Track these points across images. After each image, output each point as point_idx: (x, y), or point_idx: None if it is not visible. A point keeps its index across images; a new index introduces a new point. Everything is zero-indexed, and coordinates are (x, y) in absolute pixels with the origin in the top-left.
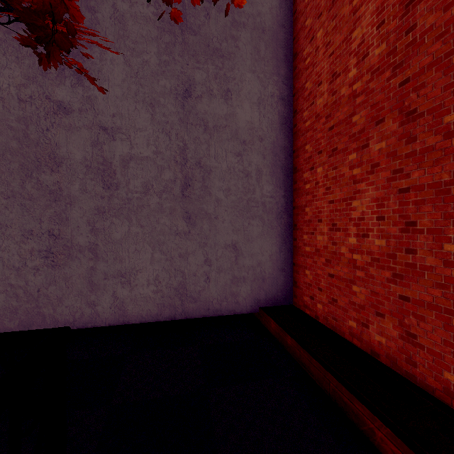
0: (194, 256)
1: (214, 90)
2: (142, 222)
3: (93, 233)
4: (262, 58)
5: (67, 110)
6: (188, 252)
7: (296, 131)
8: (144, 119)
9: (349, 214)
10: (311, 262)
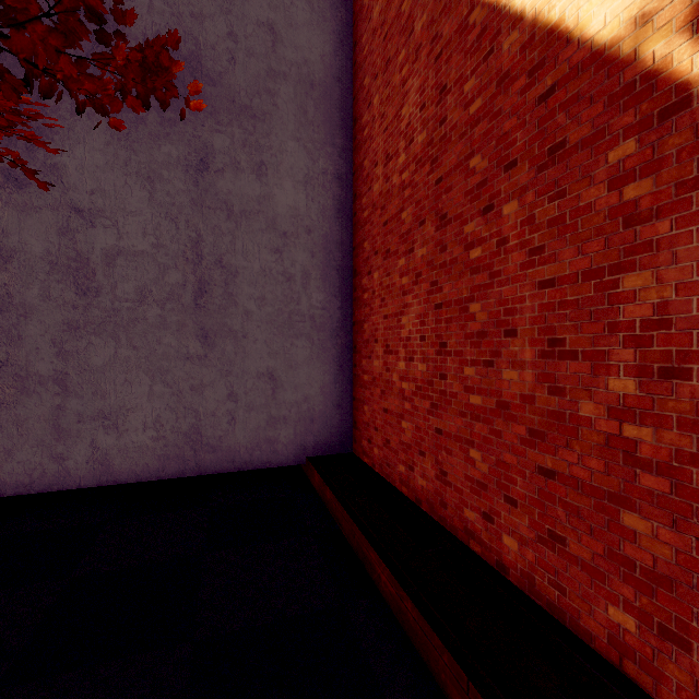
0: (213, 389)
1: (242, 162)
2: (136, 342)
3: (62, 358)
4: (311, 122)
5: (19, 182)
6: (204, 383)
7: (356, 222)
8: (138, 199)
9: (399, 333)
10: (369, 395)
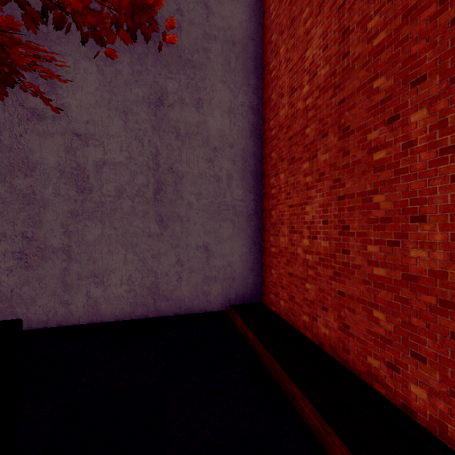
0: (167, 257)
1: (186, 99)
2: (116, 224)
3: (67, 235)
4: (233, 69)
5: (40, 117)
6: (160, 253)
7: (265, 139)
8: (117, 126)
9: (303, 218)
10: (276, 262)
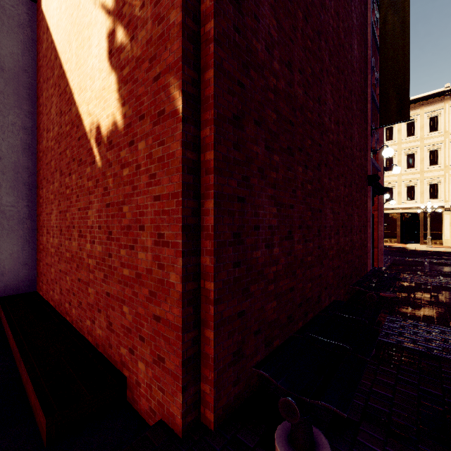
0: None
1: None
2: None
3: None
4: (2, 92)
5: None
6: None
7: (38, 157)
8: None
9: (51, 223)
10: (42, 256)
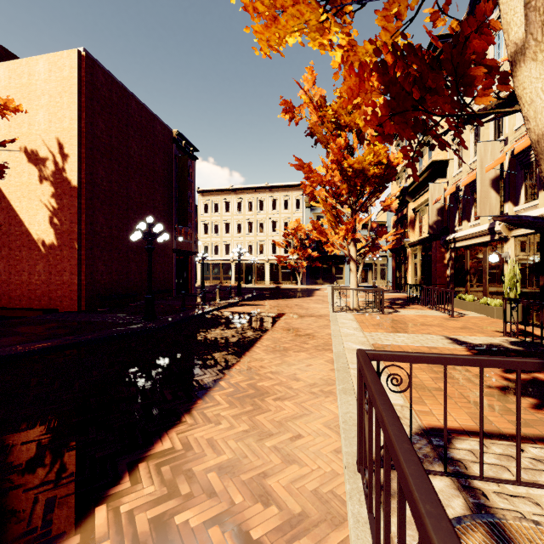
0: None
1: None
2: None
3: None
4: None
5: None
6: None
7: None
8: None
9: None
10: None
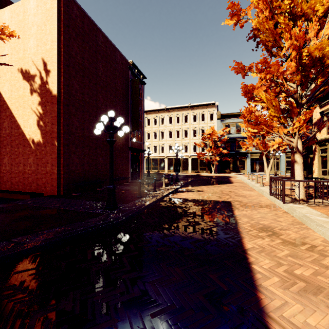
0: None
1: None
2: None
3: None
4: None
5: None
6: None
7: None
8: None
9: (3, 162)
10: None
